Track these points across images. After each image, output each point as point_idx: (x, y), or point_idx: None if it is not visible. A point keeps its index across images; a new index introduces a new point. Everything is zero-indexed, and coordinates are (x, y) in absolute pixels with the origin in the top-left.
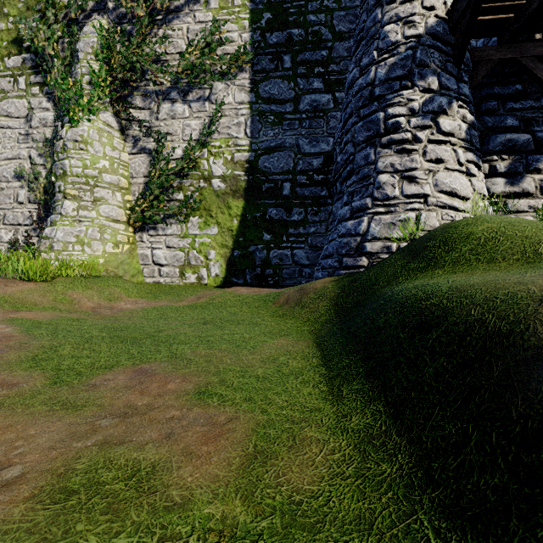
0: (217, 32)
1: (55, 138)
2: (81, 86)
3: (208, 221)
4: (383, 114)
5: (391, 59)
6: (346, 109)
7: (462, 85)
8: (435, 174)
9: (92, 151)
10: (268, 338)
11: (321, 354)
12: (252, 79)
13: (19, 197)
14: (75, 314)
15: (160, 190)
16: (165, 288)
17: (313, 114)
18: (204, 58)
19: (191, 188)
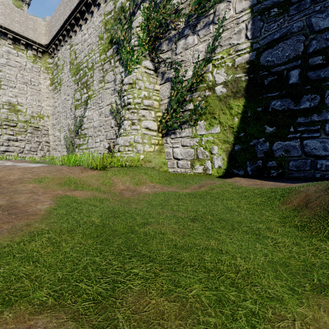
0: None
1: (122, 86)
2: (132, 49)
3: (212, 123)
4: None
5: None
6: None
7: None
8: None
9: (138, 87)
10: (284, 290)
11: None
12: None
13: (112, 124)
14: (106, 194)
15: (177, 104)
16: (179, 176)
17: None
18: None
19: (198, 99)
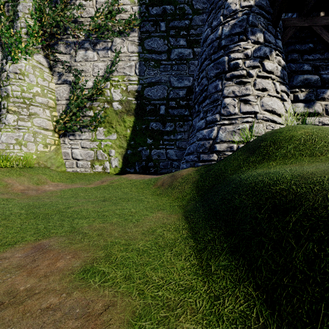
0: (116, 5)
1: (1, 71)
2: (19, 35)
3: (110, 130)
4: (227, 58)
5: (232, 21)
6: (202, 55)
7: (278, 41)
8: (262, 98)
9: (28, 80)
10: (149, 212)
11: (188, 226)
12: (139, 37)
13: None
14: (6, 195)
15: (77, 109)
16: (80, 175)
17: (180, 62)
18: (107, 20)
19: (98, 108)
